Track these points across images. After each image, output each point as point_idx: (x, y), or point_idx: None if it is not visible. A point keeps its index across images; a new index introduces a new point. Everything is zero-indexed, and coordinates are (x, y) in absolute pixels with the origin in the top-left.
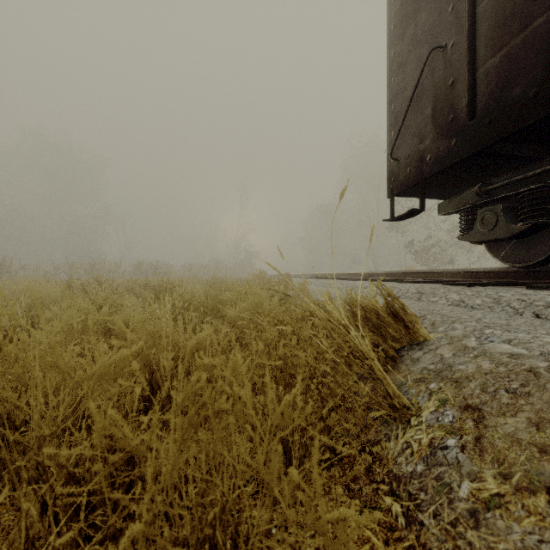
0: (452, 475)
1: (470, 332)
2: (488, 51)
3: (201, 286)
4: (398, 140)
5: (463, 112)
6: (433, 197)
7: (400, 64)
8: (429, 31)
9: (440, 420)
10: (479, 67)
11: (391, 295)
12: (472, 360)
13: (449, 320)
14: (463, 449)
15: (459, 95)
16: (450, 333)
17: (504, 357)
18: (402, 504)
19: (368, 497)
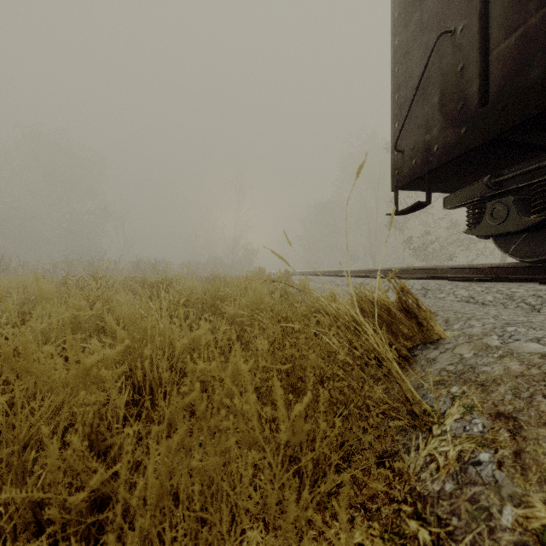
0: (490, 497)
1: (490, 329)
2: (502, 32)
3: (200, 283)
4: (402, 131)
5: (474, 98)
6: (438, 190)
7: (405, 53)
8: (436, 16)
9: (468, 430)
10: (491, 50)
11: (404, 289)
12: (497, 361)
13: (463, 317)
14: (500, 466)
15: (469, 81)
16: (468, 331)
17: (535, 357)
18: (431, 530)
19: (388, 519)
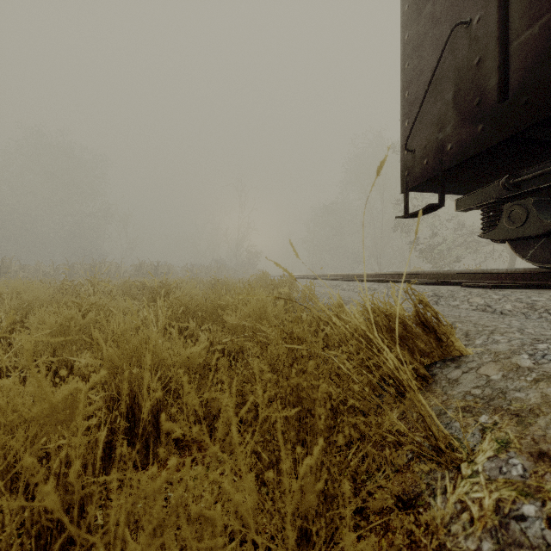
0: None
1: (518, 346)
2: (524, 21)
3: (202, 287)
4: (413, 130)
5: (492, 93)
6: (451, 192)
7: (416, 47)
8: (450, 7)
9: (505, 472)
10: (512, 41)
11: (423, 302)
12: (532, 385)
13: (485, 331)
14: None
15: (487, 75)
16: (493, 348)
17: None
18: None
19: None
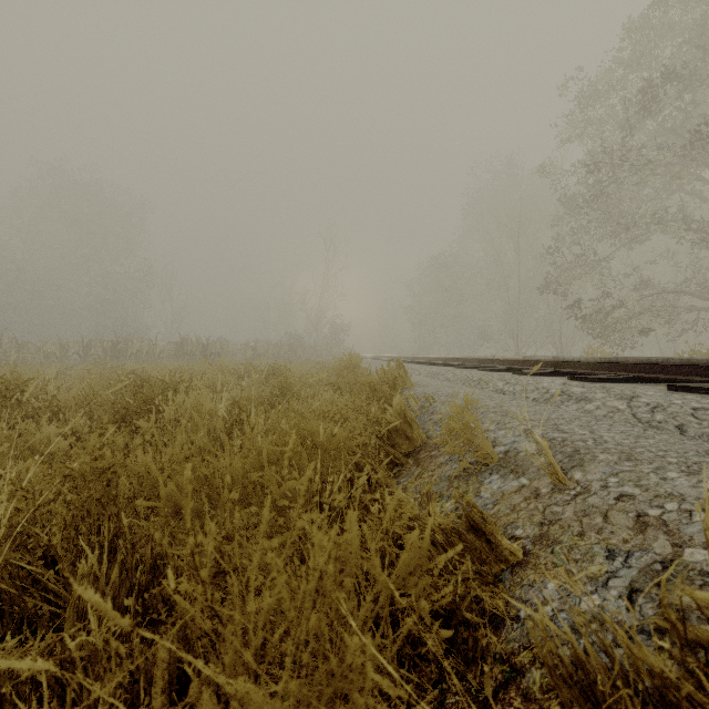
0: None
1: None
2: None
3: None
4: None
5: None
6: None
7: None
8: None
9: None
10: None
11: None
12: None
13: None
14: None
15: None
16: None
17: None
18: None
19: None
